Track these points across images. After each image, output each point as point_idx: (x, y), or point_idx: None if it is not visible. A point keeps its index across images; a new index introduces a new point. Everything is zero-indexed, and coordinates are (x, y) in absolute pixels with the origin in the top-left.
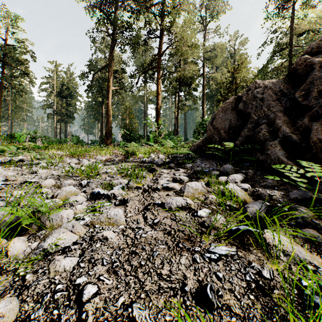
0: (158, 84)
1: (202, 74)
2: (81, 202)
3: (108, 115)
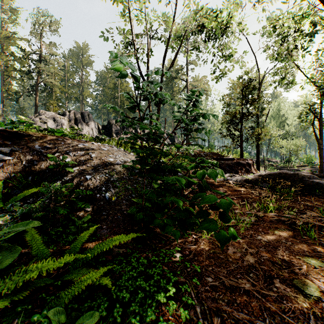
0: (36, 100)
1: (81, 93)
2: None
3: (1, 113)
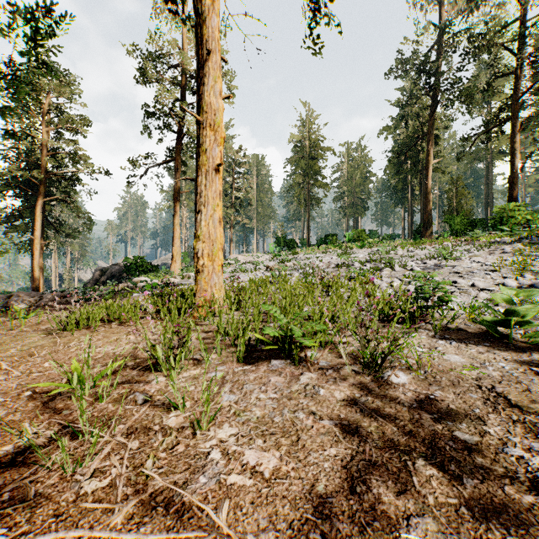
0: (512, 143)
1: None
2: (458, 254)
3: (426, 200)
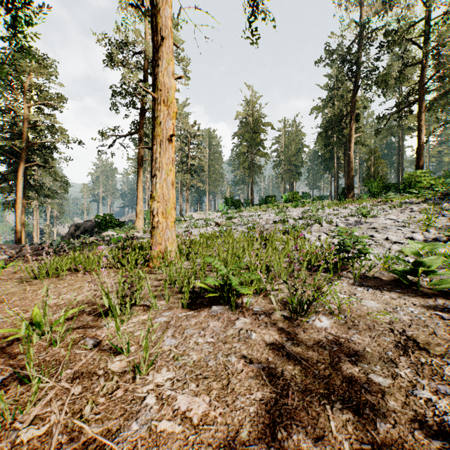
0: (419, 120)
1: None
2: (375, 213)
3: (349, 167)
